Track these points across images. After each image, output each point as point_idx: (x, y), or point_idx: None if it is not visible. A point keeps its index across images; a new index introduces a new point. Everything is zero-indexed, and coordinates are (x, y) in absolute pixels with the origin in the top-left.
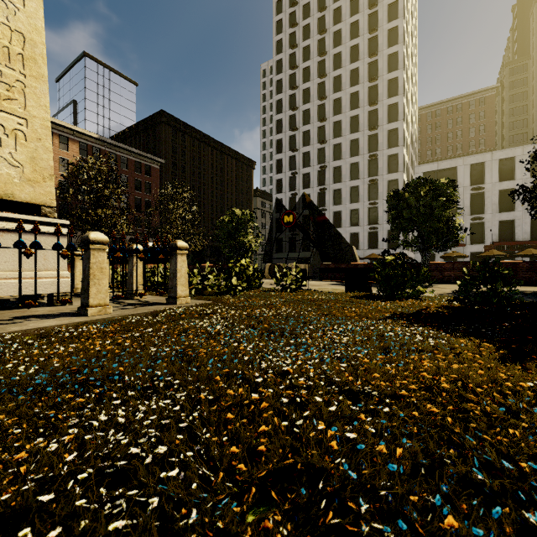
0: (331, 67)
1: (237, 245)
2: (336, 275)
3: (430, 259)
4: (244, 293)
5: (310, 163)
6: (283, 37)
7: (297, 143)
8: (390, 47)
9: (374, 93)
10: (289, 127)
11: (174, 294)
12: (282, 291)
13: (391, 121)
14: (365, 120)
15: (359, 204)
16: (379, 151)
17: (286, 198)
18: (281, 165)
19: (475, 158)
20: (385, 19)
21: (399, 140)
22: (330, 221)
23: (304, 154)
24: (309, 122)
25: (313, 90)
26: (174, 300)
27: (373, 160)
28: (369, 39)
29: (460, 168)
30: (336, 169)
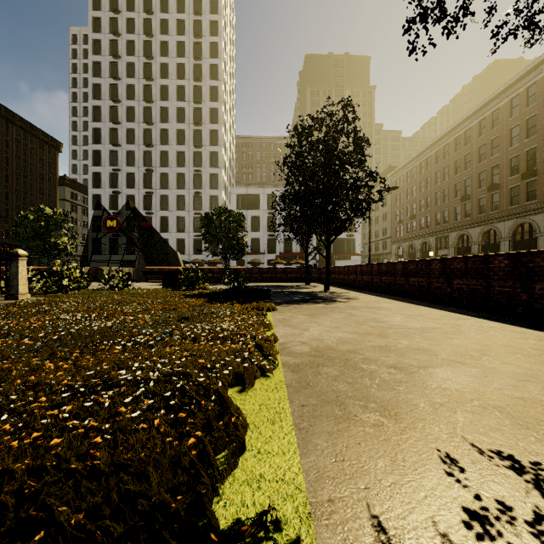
0: (158, 74)
1: (47, 246)
2: (160, 278)
3: (241, 264)
4: (74, 292)
5: (136, 163)
6: (102, 16)
7: (120, 138)
8: (212, 80)
9: (199, 115)
10: (110, 118)
11: (15, 292)
12: (110, 289)
13: (213, 144)
14: (191, 136)
15: (185, 212)
16: (203, 168)
17: (106, 195)
18: (100, 157)
19: (270, 190)
20: (208, 54)
21: (219, 163)
22: (157, 226)
23: (129, 152)
24: (134, 121)
25: (139, 89)
26: (15, 297)
27: (198, 175)
28: (194, 64)
29: (261, 195)
30: (163, 175)
